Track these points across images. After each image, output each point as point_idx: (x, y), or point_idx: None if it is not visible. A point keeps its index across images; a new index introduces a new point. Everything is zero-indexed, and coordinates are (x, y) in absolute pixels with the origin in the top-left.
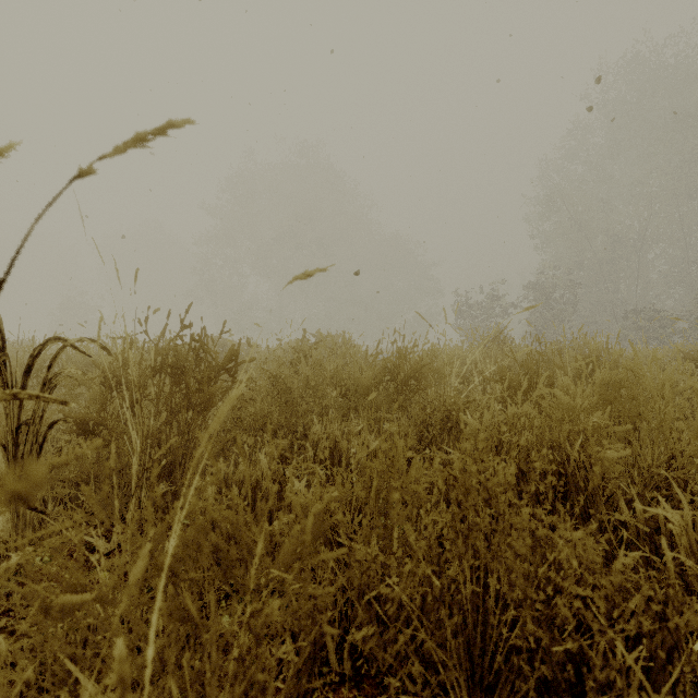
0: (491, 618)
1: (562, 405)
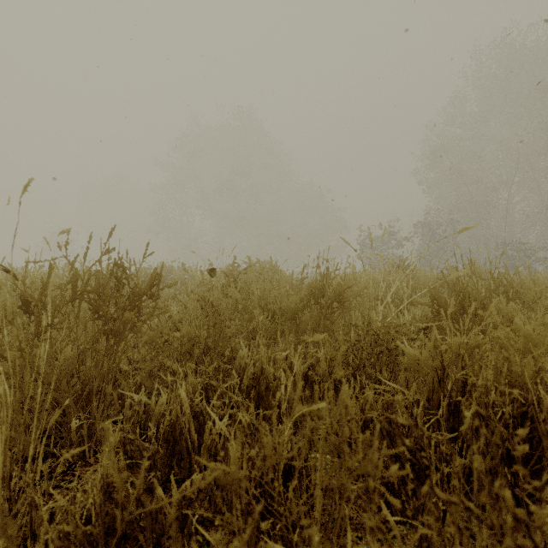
0: None
1: (522, 336)
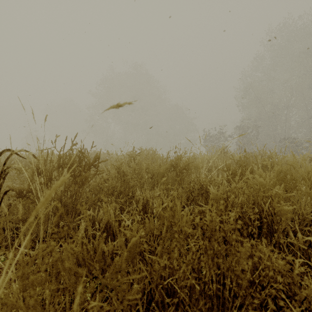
0: (228, 303)
1: (259, 183)
